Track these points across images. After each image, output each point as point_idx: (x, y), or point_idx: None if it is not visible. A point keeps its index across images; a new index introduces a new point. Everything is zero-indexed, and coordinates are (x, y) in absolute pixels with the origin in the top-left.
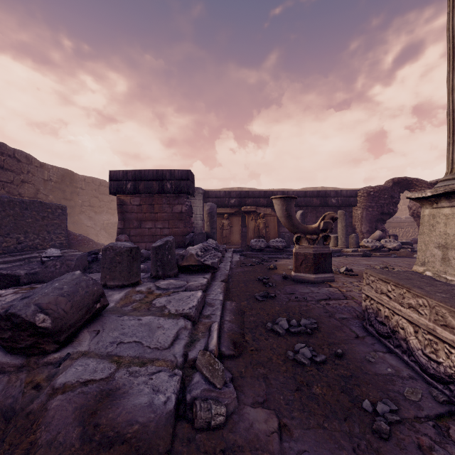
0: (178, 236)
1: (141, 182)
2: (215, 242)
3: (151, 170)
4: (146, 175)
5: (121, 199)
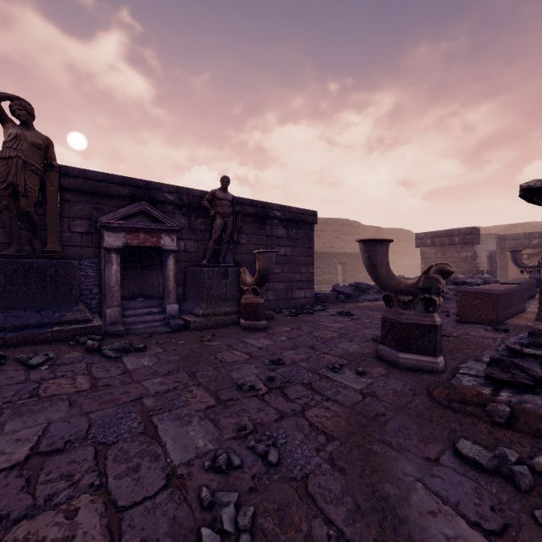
0: (464, 273)
1: (436, 239)
2: (489, 276)
3: (443, 230)
4: (440, 234)
5: (423, 250)
